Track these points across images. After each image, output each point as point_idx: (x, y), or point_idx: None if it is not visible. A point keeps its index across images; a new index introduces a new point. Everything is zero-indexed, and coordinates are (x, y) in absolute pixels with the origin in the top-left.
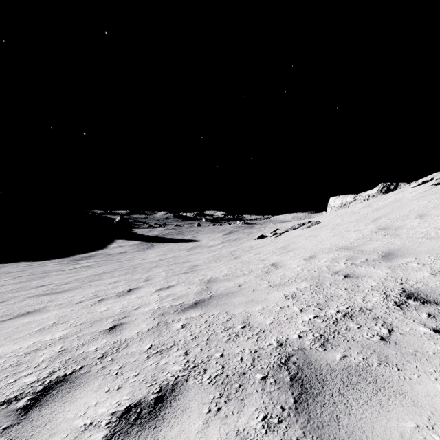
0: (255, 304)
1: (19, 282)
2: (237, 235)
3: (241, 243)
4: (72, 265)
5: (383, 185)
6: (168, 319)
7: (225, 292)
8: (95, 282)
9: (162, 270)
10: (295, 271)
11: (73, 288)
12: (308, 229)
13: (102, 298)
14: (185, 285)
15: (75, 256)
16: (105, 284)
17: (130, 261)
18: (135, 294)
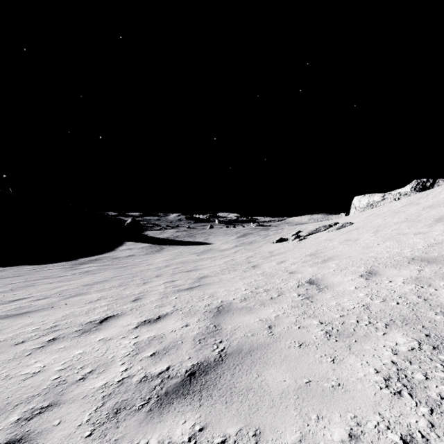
0: (322, 407)
1: (0, 292)
2: (252, 238)
3: (258, 247)
4: (72, 270)
5: (417, 183)
6: (118, 441)
7: (246, 344)
8: (76, 297)
9: (162, 282)
10: (358, 298)
11: (44, 307)
12: (338, 231)
13: (58, 334)
14: (182, 316)
15: (81, 260)
16: (84, 304)
17: (133, 267)
18: (104, 331)
